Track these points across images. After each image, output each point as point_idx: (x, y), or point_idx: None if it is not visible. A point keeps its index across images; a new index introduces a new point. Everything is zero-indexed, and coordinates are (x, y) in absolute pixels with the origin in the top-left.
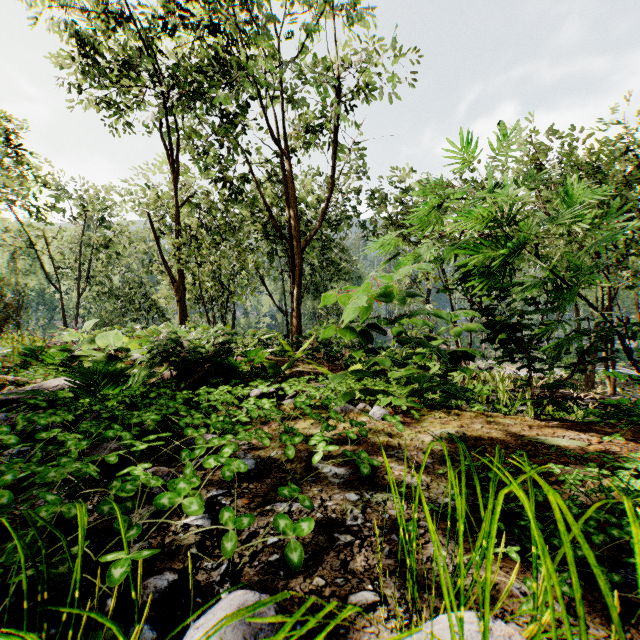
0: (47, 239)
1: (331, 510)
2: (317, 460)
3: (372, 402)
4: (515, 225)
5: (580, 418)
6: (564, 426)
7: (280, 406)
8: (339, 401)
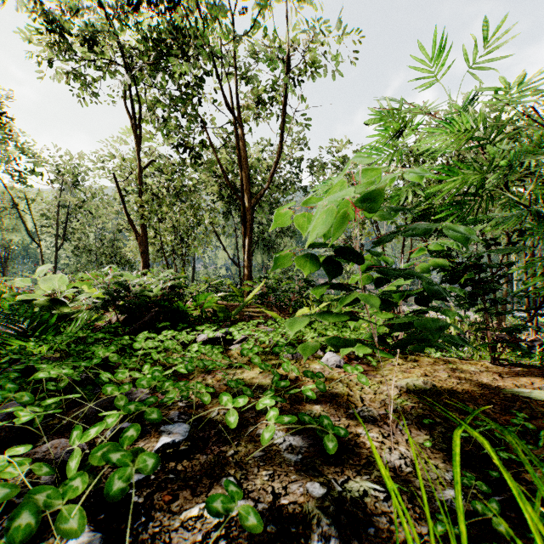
0: (29, 200)
1: (288, 515)
2: (267, 440)
3: (323, 346)
4: (484, 153)
5: (532, 362)
6: (534, 373)
7: (228, 351)
8: (291, 348)
